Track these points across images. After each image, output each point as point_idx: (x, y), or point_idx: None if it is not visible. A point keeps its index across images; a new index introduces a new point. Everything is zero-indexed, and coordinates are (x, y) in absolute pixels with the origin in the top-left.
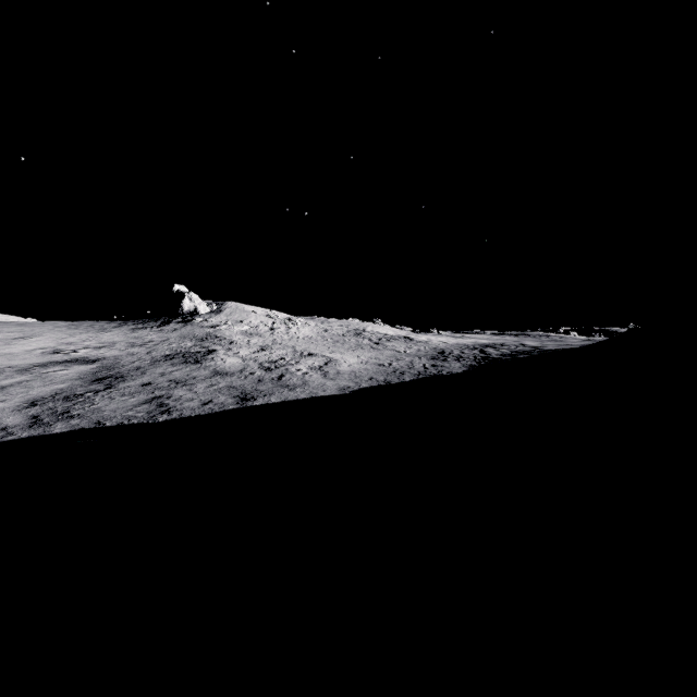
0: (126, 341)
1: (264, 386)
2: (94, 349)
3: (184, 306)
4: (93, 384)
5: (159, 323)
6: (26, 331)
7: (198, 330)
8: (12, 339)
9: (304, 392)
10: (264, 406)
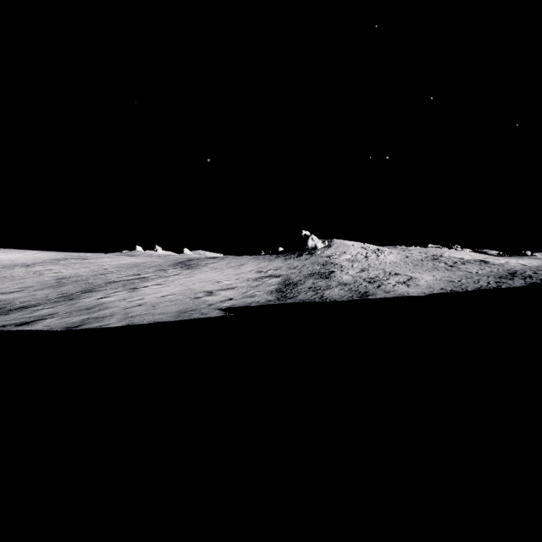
0: (285, 266)
1: (370, 290)
2: (274, 270)
3: (309, 244)
4: (286, 287)
5: (296, 255)
6: (240, 262)
7: (320, 259)
8: (238, 265)
9: (395, 294)
10: (374, 299)
